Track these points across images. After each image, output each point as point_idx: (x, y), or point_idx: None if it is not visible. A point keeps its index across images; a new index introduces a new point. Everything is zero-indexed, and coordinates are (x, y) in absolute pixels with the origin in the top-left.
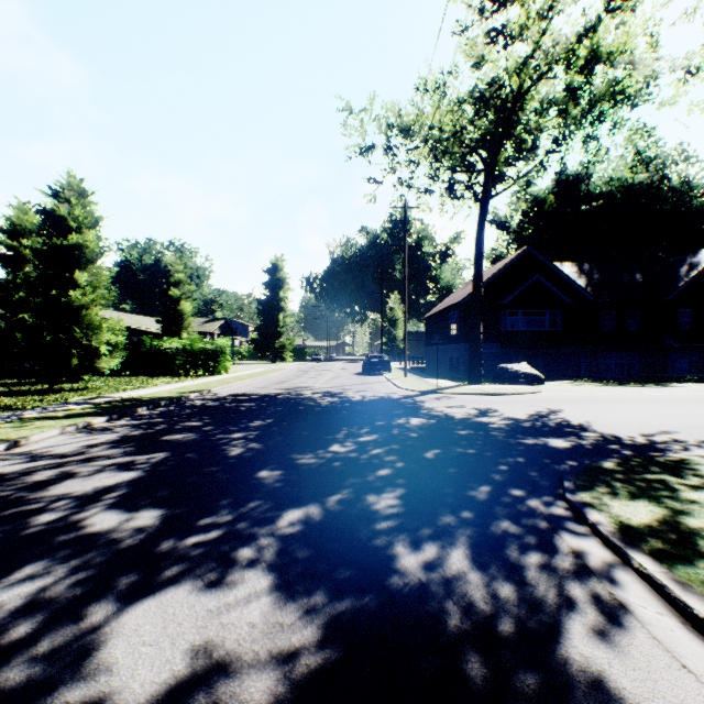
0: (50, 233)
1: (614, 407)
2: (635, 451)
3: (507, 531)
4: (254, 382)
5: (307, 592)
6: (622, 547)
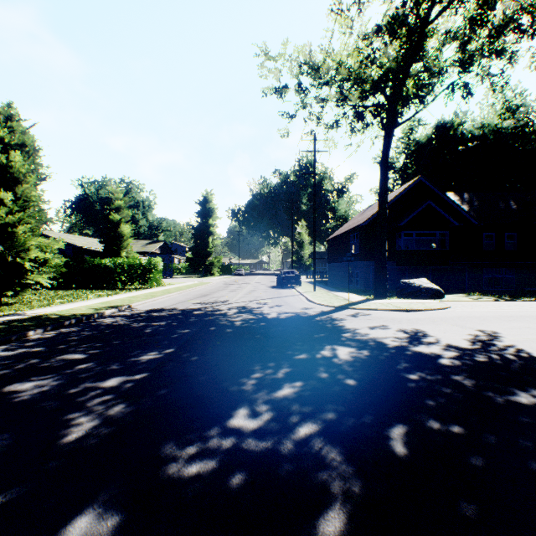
0: None
1: None
2: None
3: None
4: (179, 295)
5: None
6: None
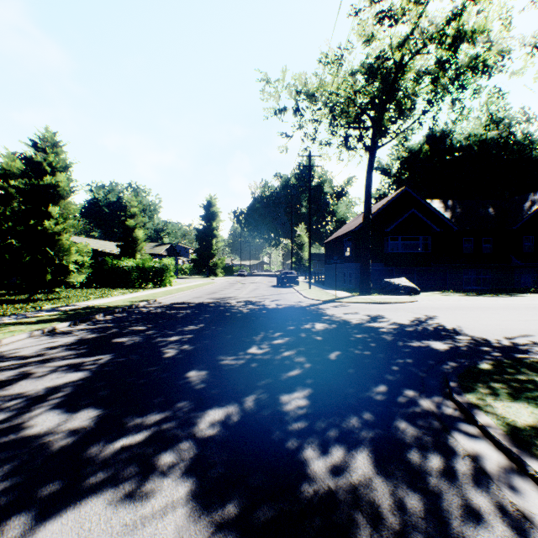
0: (29, 175)
1: (478, 314)
2: (503, 353)
3: (406, 433)
4: (192, 293)
5: (221, 502)
6: (515, 452)
